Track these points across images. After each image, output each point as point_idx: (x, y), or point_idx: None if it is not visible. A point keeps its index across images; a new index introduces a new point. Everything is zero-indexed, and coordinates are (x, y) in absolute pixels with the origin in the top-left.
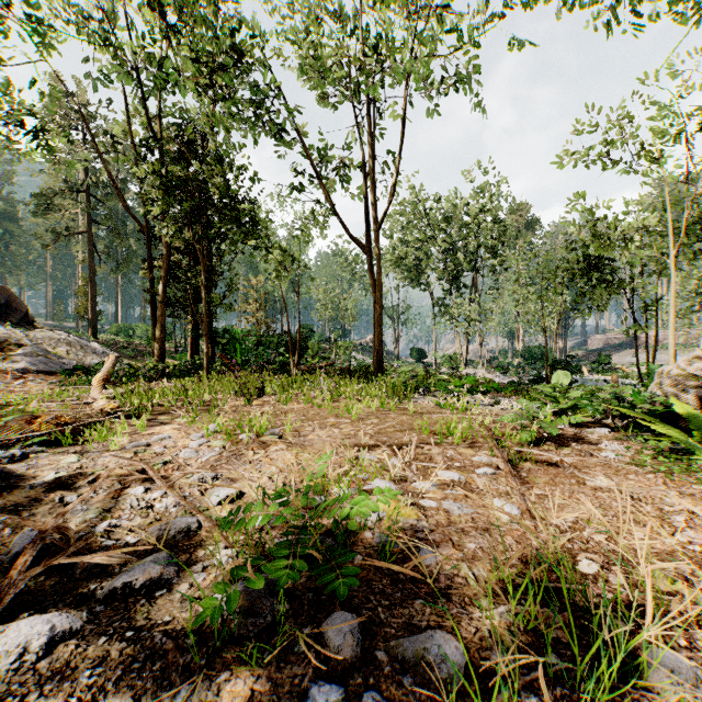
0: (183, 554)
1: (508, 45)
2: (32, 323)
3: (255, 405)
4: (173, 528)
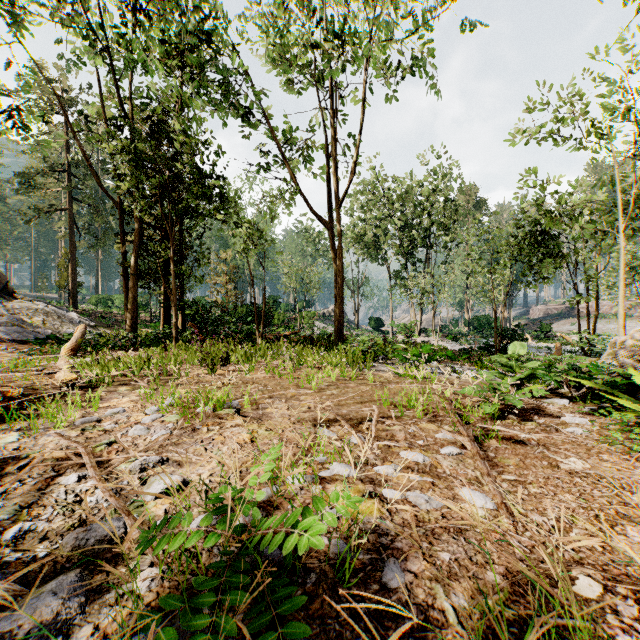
0: (99, 573)
1: (462, 31)
2: (12, 294)
3: (218, 374)
4: (93, 535)
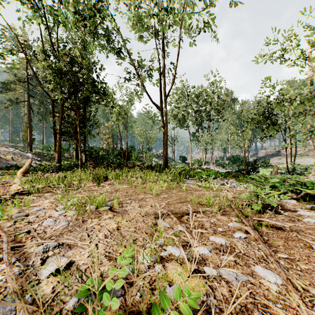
0: None
1: (230, 6)
2: None
3: (101, 186)
4: None
